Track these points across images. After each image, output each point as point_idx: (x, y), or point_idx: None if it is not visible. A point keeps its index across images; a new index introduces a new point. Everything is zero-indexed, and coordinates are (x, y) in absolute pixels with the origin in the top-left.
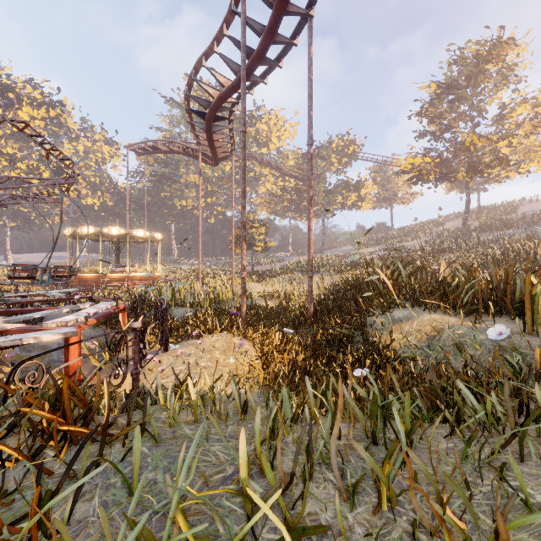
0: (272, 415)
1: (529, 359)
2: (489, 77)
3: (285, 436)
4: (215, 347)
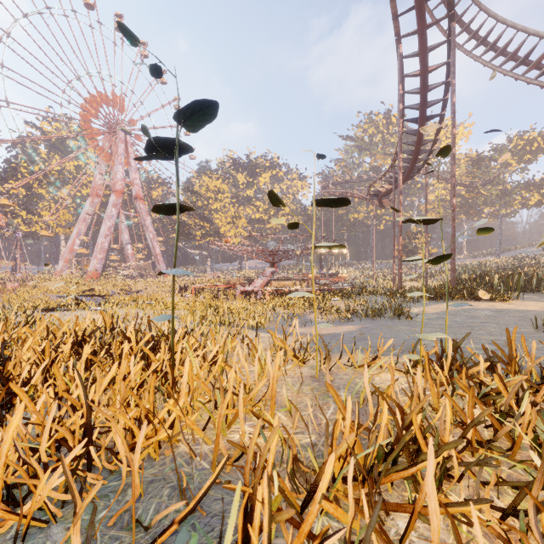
0: None
1: None
2: None
3: None
4: None
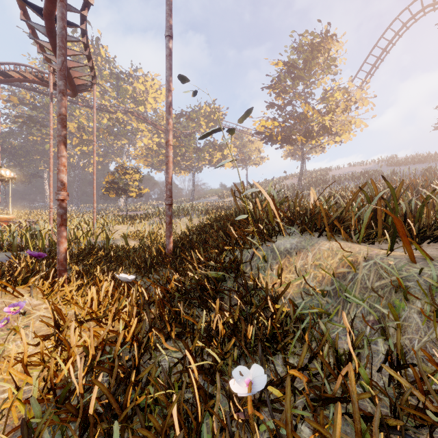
0: None
1: None
2: (319, 64)
3: None
4: None
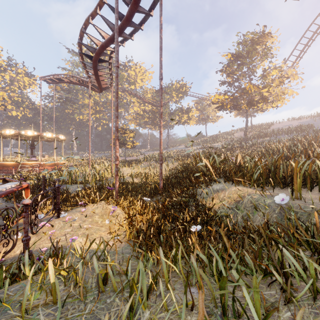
0: (125, 314)
1: (299, 215)
2: (258, 53)
3: (140, 314)
4: (95, 212)
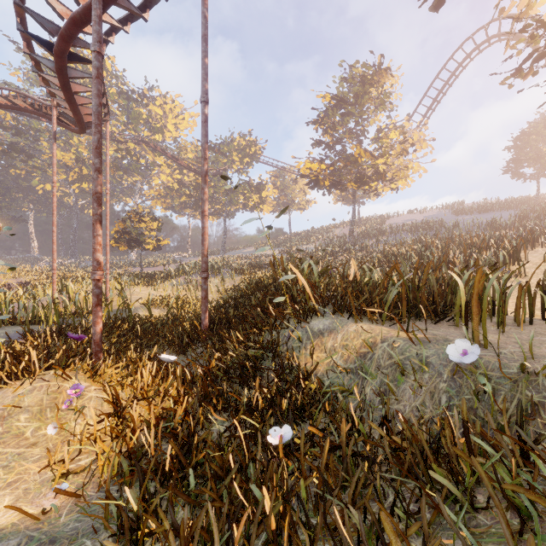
0: None
1: (495, 384)
2: (372, 99)
3: None
4: (20, 406)
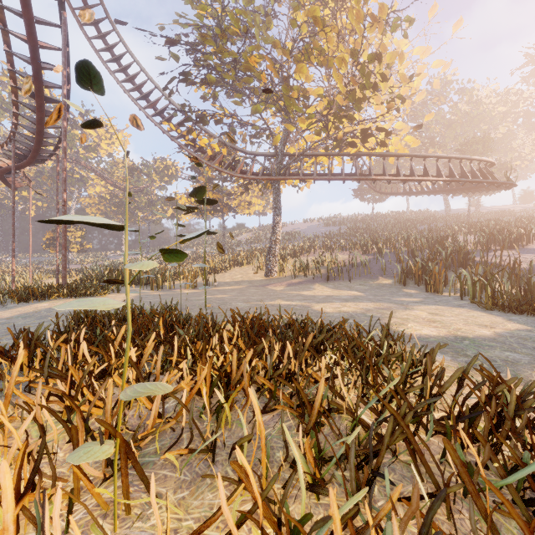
0: None
1: None
2: None
3: None
4: None
